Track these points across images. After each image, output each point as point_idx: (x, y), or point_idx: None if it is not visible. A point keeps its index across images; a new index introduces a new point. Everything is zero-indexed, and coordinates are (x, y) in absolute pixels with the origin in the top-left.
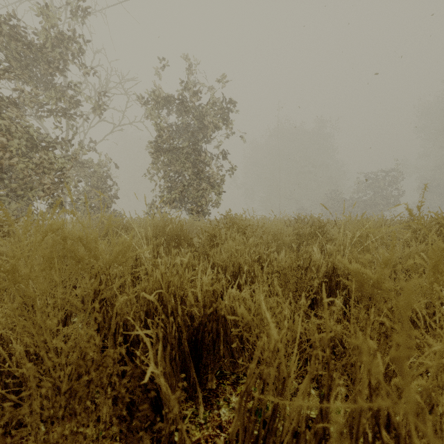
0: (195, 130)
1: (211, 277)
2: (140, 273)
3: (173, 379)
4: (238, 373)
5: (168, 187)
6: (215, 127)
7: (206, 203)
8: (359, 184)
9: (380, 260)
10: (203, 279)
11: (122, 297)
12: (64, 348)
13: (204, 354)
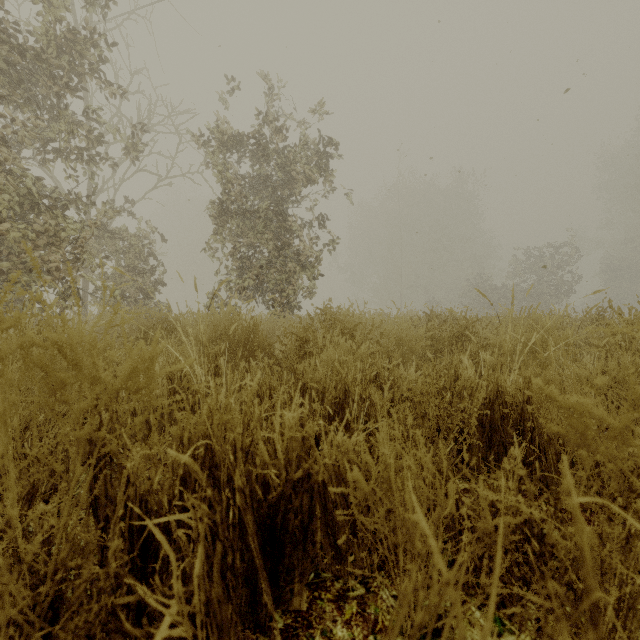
0: (278, 185)
1: (300, 411)
2: (173, 407)
3: (226, 609)
4: (346, 577)
5: (239, 268)
6: (307, 180)
7: (294, 292)
8: (516, 266)
9: (564, 378)
10: (285, 418)
11: (146, 446)
12: (26, 549)
13: (286, 550)
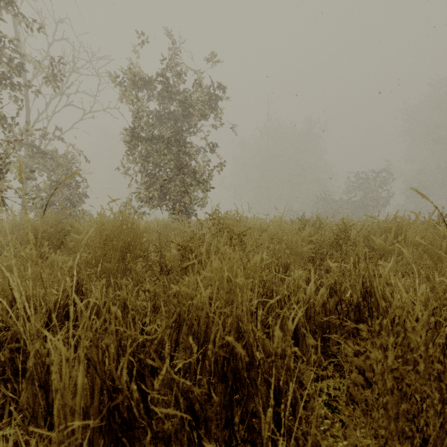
0: (178, 118)
1: None
2: None
3: None
4: None
5: (147, 183)
6: (201, 114)
7: (190, 202)
8: (349, 185)
9: None
10: None
11: None
12: None
13: None
